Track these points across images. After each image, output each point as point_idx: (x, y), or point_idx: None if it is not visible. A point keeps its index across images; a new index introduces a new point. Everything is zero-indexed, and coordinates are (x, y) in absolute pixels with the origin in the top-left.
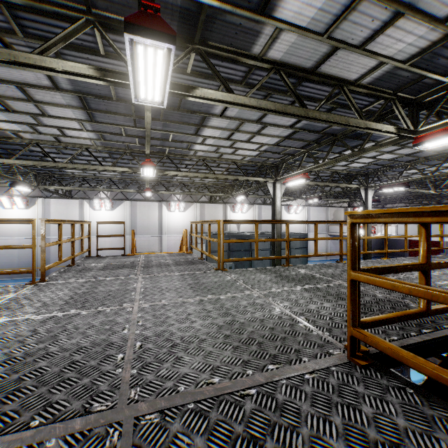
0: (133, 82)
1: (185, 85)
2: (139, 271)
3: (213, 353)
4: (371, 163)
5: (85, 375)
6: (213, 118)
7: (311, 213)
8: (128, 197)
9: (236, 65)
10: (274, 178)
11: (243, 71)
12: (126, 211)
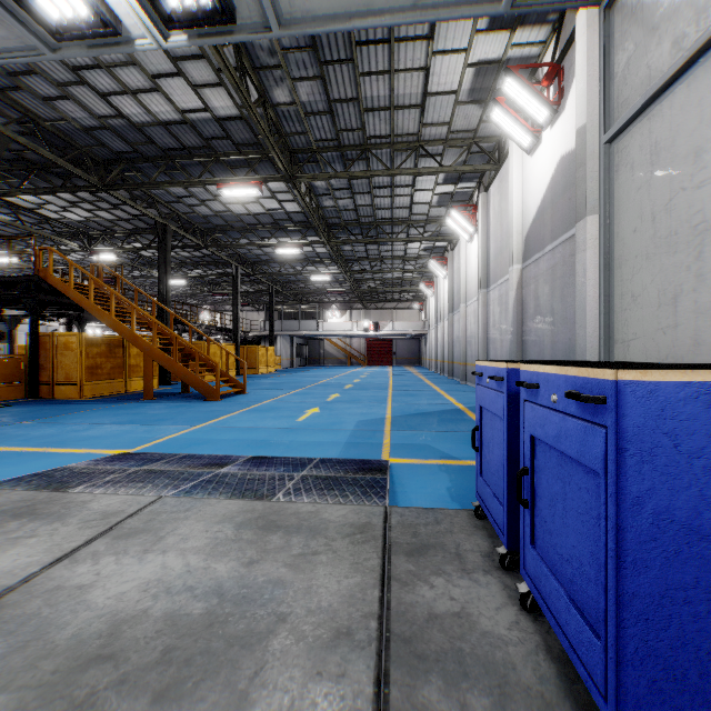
0: None
1: None
2: None
3: None
4: (84, 259)
5: None
6: None
7: None
8: None
9: None
10: None
11: None
12: None
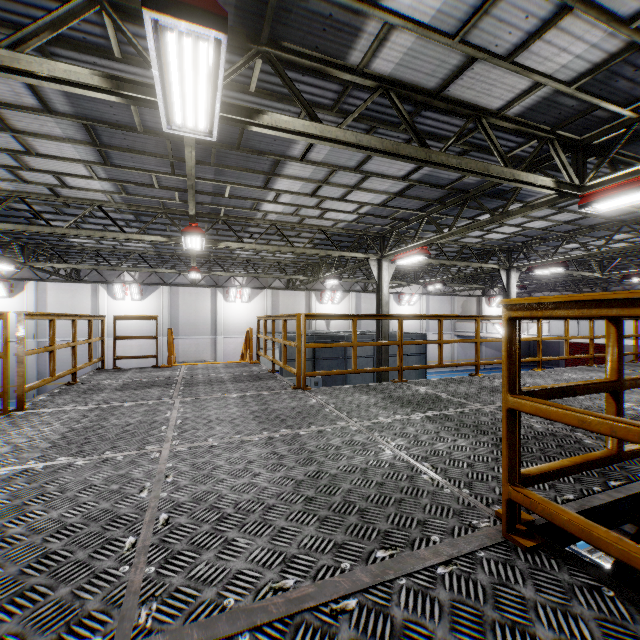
0: (163, 97)
1: (247, 106)
2: (177, 392)
3: (286, 530)
4: (516, 233)
5: (64, 580)
6: (291, 163)
7: (431, 304)
8: (166, 280)
9: (325, 81)
10: (379, 253)
11: (334, 91)
12: (163, 301)
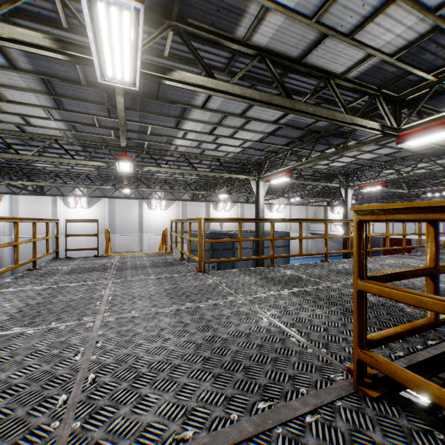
0: (97, 55)
1: (161, 65)
2: (111, 275)
3: (187, 386)
4: (351, 162)
5: (3, 436)
6: (195, 110)
7: (293, 211)
8: (106, 194)
9: (219, 50)
10: (257, 175)
11: (226, 57)
12: (104, 209)
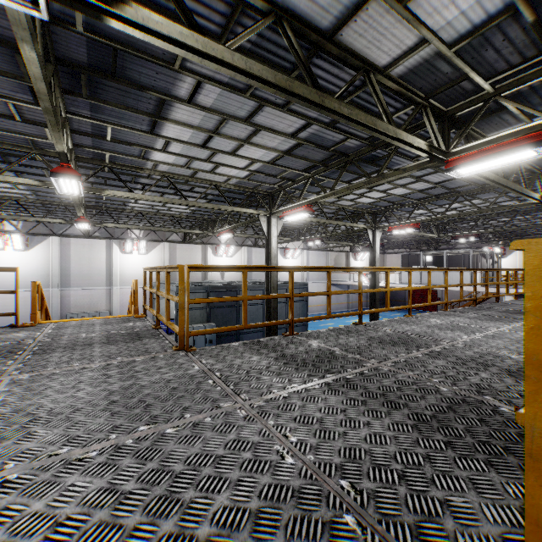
0: None
1: None
2: (17, 365)
3: None
4: (381, 199)
5: None
6: (178, 106)
7: (311, 258)
8: (55, 230)
9: None
10: (268, 210)
11: (222, 15)
12: (52, 252)
